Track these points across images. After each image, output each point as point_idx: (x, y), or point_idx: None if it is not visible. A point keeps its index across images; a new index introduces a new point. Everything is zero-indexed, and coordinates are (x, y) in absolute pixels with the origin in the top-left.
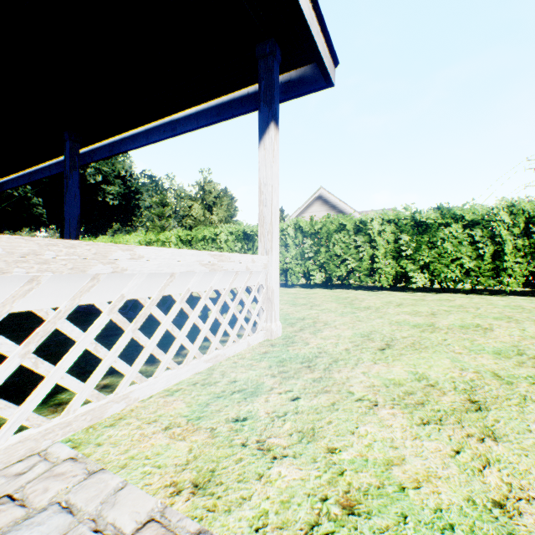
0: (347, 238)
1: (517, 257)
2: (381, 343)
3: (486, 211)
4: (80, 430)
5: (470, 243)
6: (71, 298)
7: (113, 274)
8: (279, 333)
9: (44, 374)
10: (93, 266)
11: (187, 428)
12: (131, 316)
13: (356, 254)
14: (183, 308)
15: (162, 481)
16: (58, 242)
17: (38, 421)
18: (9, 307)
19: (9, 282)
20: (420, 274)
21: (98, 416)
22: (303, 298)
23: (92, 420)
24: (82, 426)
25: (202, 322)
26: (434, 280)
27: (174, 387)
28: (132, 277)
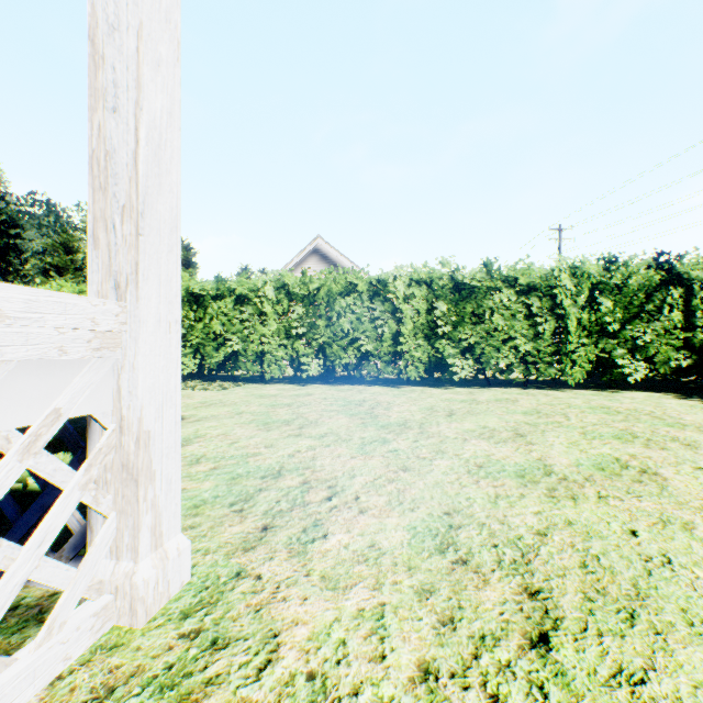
0: (359, 305)
1: (581, 337)
2: (513, 590)
3: (544, 273)
4: None
5: (525, 317)
6: None
7: None
8: (178, 578)
9: None
10: None
11: None
12: None
13: (373, 330)
14: None
15: None
16: None
17: None
18: None
19: None
20: (462, 361)
21: None
22: (287, 407)
23: None
24: None
25: None
26: (480, 369)
27: None
28: None
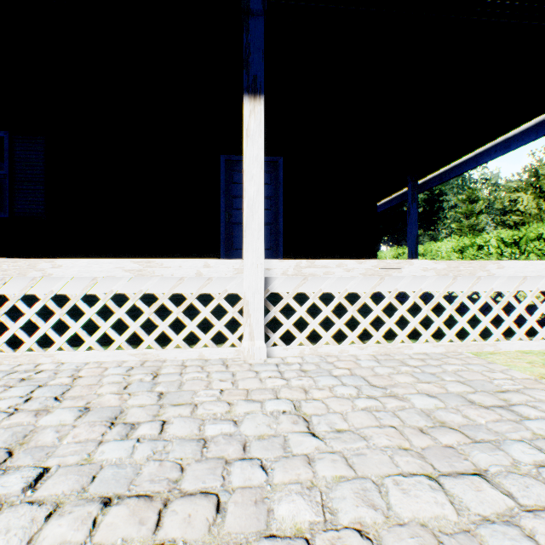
0: None
1: None
2: None
3: None
4: (472, 351)
5: None
6: (467, 287)
7: (486, 277)
8: None
9: (457, 320)
10: (477, 272)
11: (543, 366)
12: (464, 311)
13: None
14: (532, 301)
15: (531, 374)
16: (464, 261)
17: (455, 340)
18: (447, 289)
19: (446, 279)
20: None
21: (479, 349)
22: None
23: (477, 349)
24: (472, 350)
25: (544, 323)
26: None
27: (525, 351)
28: (496, 278)
